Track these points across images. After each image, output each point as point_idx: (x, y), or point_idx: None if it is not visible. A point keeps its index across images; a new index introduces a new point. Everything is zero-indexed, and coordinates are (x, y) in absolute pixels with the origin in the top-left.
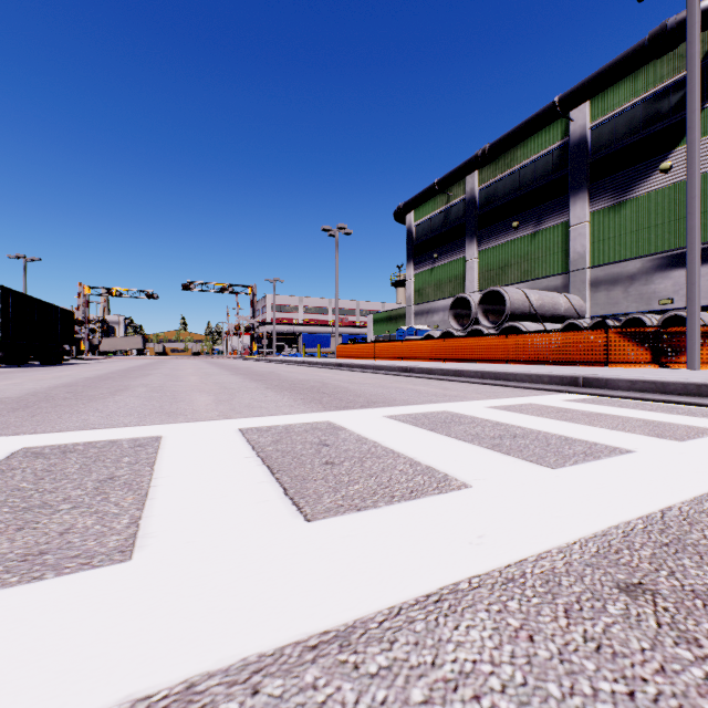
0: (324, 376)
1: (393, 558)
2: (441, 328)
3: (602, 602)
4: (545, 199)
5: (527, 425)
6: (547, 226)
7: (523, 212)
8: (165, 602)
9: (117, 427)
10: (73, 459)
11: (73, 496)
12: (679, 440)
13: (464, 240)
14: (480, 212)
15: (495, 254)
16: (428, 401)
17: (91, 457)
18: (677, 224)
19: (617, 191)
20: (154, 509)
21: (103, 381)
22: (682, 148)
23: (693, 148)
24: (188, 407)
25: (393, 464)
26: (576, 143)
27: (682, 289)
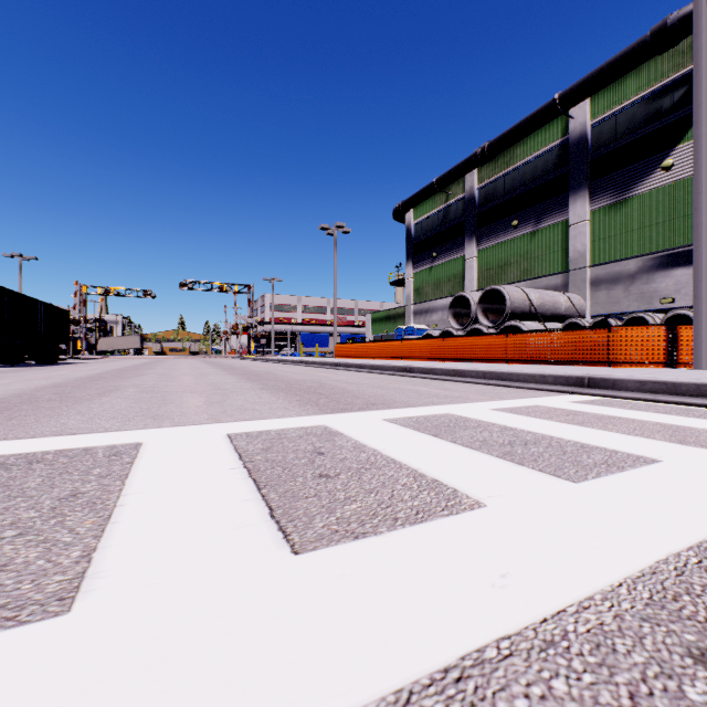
0: (322, 376)
1: (398, 608)
2: (440, 327)
3: (676, 680)
4: (545, 197)
5: (537, 429)
6: (546, 224)
7: (523, 211)
8: (98, 682)
9: (96, 432)
10: (37, 471)
11: (23, 518)
12: (706, 448)
13: (463, 239)
14: (479, 211)
15: (494, 253)
16: (430, 402)
17: (58, 468)
18: (679, 222)
19: (618, 189)
20: (114, 537)
21: (94, 381)
22: (683, 146)
23: (699, 143)
24: (177, 410)
25: (395, 476)
26: (577, 140)
27: (683, 288)
